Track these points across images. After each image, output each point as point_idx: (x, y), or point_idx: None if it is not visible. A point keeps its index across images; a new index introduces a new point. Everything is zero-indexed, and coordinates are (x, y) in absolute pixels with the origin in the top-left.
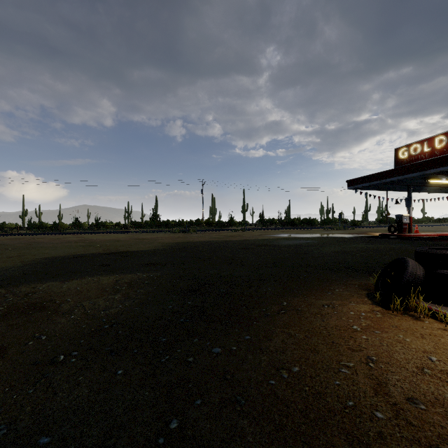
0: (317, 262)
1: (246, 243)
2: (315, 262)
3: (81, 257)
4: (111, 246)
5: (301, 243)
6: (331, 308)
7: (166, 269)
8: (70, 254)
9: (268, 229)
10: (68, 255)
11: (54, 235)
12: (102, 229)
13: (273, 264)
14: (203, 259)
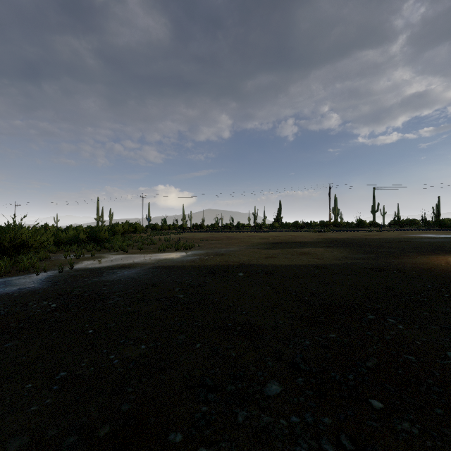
0: (450, 249)
1: (387, 240)
2: (448, 249)
3: (278, 243)
4: (280, 239)
5: (444, 240)
6: (443, 257)
7: (343, 248)
8: (267, 242)
9: (407, 230)
10: (267, 242)
11: (226, 232)
12: (247, 229)
13: (413, 249)
14: (359, 246)
